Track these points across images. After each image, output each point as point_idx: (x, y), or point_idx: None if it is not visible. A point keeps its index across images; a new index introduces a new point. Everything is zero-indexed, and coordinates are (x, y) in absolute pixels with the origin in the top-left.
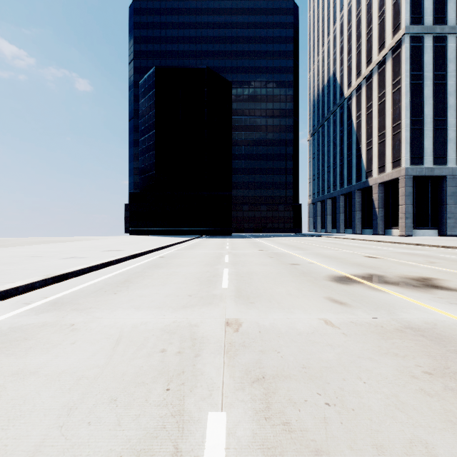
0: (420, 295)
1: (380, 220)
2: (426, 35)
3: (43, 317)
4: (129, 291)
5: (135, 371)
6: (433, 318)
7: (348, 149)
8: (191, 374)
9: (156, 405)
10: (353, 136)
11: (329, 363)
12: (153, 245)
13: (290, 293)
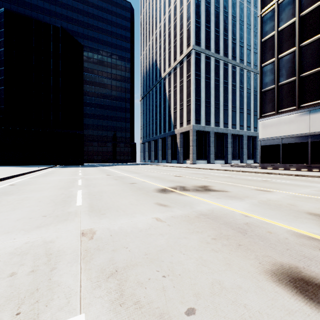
0: (204, 196)
1: (180, 154)
2: (202, 53)
3: None
4: None
5: None
6: (211, 207)
7: (164, 110)
8: (46, 289)
9: None
10: (167, 103)
11: (162, 246)
12: (1, 175)
13: (132, 203)
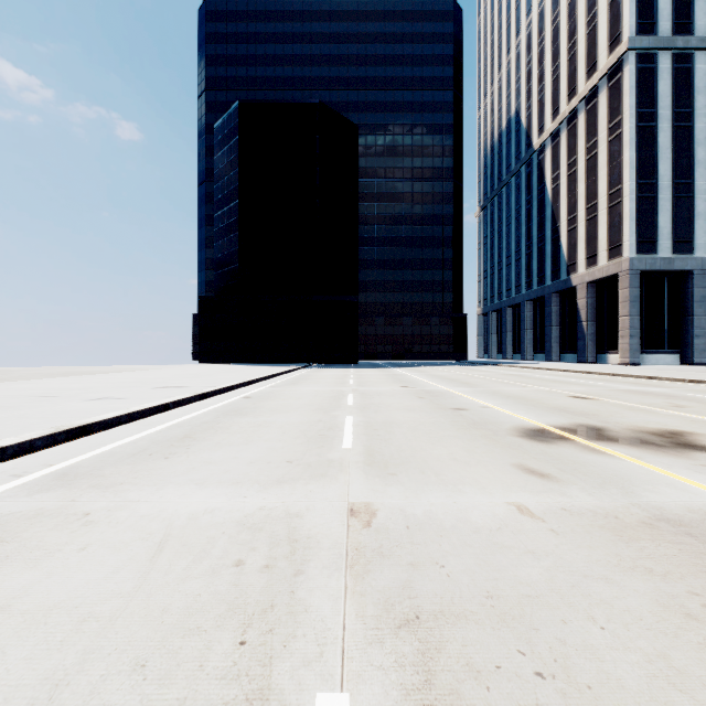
0: (670, 462)
1: (589, 339)
2: (662, 51)
3: (39, 500)
4: (190, 454)
5: (185, 605)
6: (701, 501)
7: (538, 230)
8: (285, 611)
9: (217, 678)
10: (547, 210)
11: (533, 587)
12: (234, 379)
13: (456, 458)
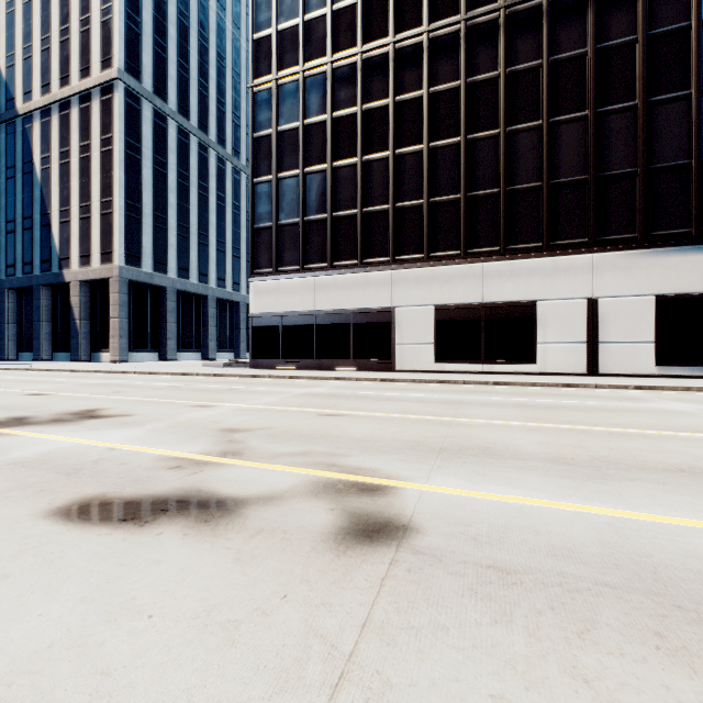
0: (63, 429)
1: (84, 338)
2: (146, 100)
3: None
4: None
5: None
6: (56, 447)
7: (25, 209)
8: None
9: None
10: (37, 190)
11: None
12: None
13: None
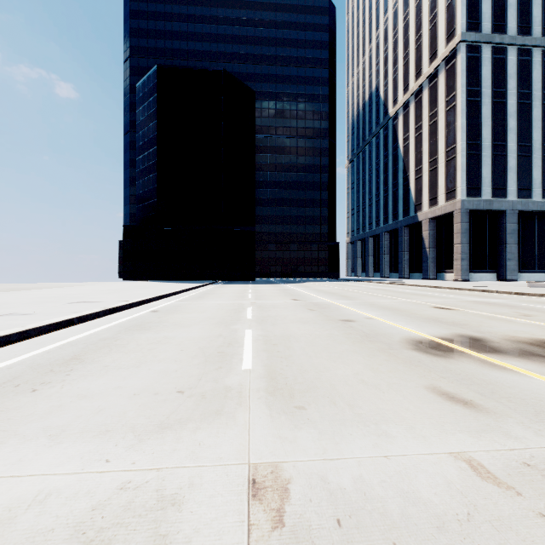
0: None
1: (431, 262)
2: (484, 44)
3: None
4: (65, 384)
5: None
6: None
7: (393, 178)
8: None
9: None
10: (400, 163)
11: None
12: (147, 294)
13: (364, 380)
